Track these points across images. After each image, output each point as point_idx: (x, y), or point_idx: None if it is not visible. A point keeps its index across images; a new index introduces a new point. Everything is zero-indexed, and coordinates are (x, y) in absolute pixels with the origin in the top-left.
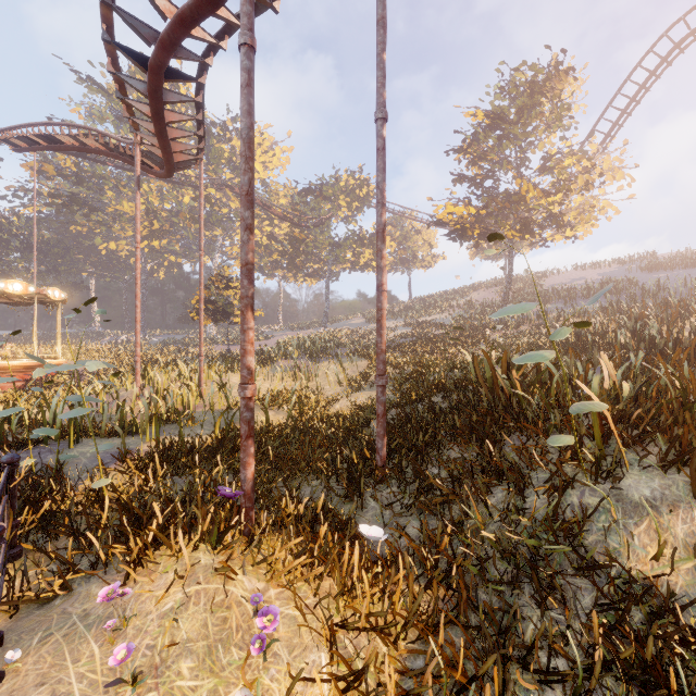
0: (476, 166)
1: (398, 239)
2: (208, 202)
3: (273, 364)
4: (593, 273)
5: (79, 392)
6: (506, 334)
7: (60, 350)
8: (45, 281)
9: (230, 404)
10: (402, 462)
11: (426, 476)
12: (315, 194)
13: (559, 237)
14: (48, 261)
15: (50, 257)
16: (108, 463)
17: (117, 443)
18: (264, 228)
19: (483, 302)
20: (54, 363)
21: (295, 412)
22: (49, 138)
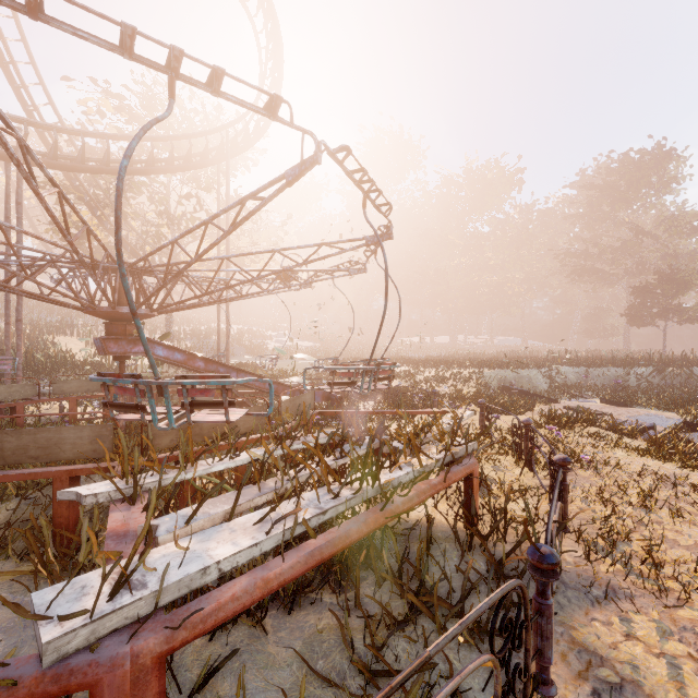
0: None
1: None
2: None
3: None
4: None
5: None
6: None
7: None
8: None
9: None
10: None
11: None
12: None
13: None
14: None
15: None
16: None
17: None
18: None
19: None
20: None
21: None
22: None
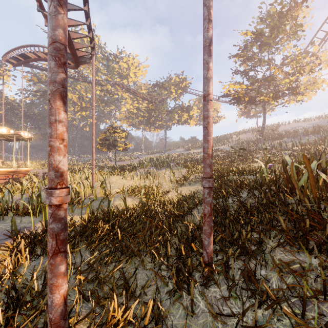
0: (245, 64)
1: (201, 109)
2: (107, 92)
3: (136, 171)
4: (305, 123)
5: (20, 186)
6: (263, 154)
7: (28, 163)
8: (33, 132)
9: (106, 193)
10: (231, 264)
11: (258, 282)
12: (159, 86)
13: (292, 101)
14: (35, 123)
15: (36, 121)
16: (6, 239)
17: (24, 221)
18: (134, 105)
19: (246, 139)
20: (25, 170)
21: (144, 199)
22: (24, 56)
